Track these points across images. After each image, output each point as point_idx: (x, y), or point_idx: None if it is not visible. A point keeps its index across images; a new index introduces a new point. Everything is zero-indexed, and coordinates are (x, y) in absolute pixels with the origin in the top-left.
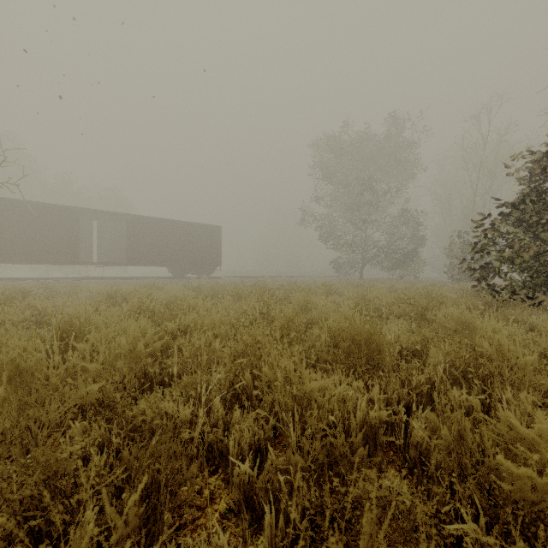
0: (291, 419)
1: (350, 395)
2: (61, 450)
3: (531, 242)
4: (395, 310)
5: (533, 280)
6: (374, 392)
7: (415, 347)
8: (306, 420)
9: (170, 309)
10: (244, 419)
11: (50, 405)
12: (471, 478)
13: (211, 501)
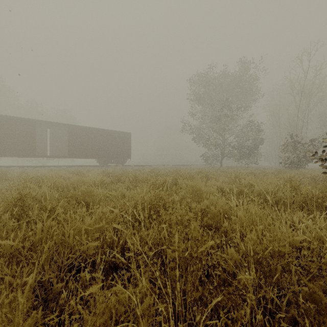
0: None
1: None
2: None
3: None
4: (280, 198)
5: None
6: None
7: None
8: None
9: (43, 206)
10: None
11: None
12: None
13: None
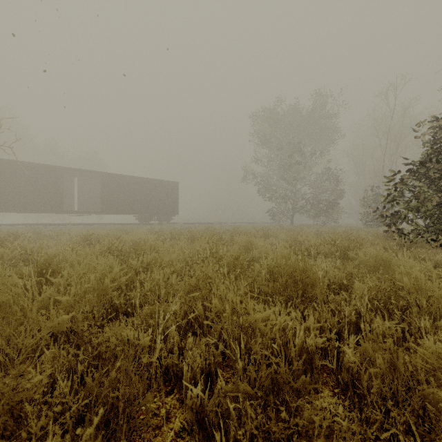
0: (238, 346)
1: (290, 325)
2: (30, 377)
3: (433, 194)
4: (321, 250)
5: (434, 225)
6: (310, 321)
7: (341, 281)
8: (251, 347)
9: (135, 249)
10: (196, 345)
11: (30, 332)
12: (406, 405)
13: (167, 420)
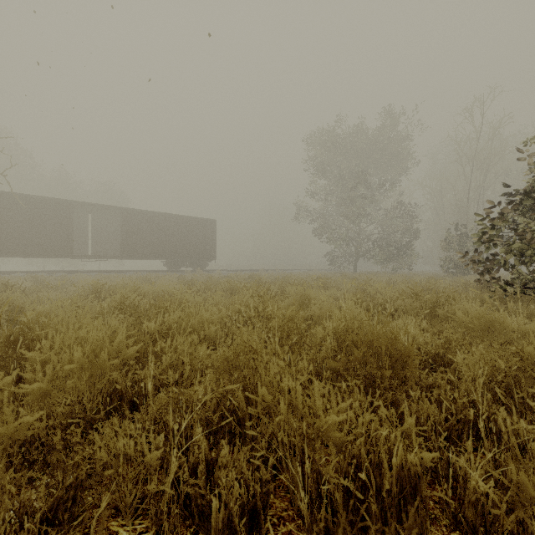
0: (300, 470)
1: (384, 435)
2: None
3: None
4: (400, 305)
5: None
6: (409, 423)
7: (436, 351)
8: (321, 470)
9: (155, 305)
10: (234, 460)
11: None
12: None
13: None
